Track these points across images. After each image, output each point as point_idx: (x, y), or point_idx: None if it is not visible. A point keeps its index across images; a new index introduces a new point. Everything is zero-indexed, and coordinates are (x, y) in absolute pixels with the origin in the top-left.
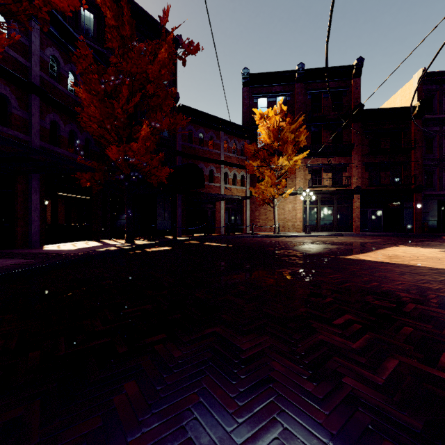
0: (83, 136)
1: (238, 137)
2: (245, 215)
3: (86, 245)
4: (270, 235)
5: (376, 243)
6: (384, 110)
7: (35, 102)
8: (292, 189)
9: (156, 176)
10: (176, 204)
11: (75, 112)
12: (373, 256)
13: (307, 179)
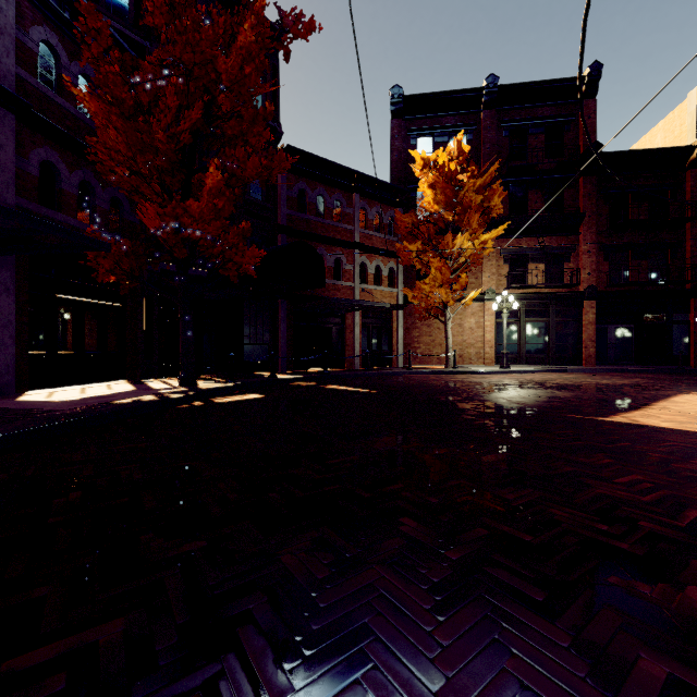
0: (107, 194)
1: (383, 203)
2: (396, 337)
3: (104, 391)
4: (439, 370)
5: (639, 386)
6: (639, 153)
7: (5, 123)
8: (478, 290)
9: (234, 264)
10: (278, 317)
11: (90, 150)
12: (664, 418)
13: (502, 275)
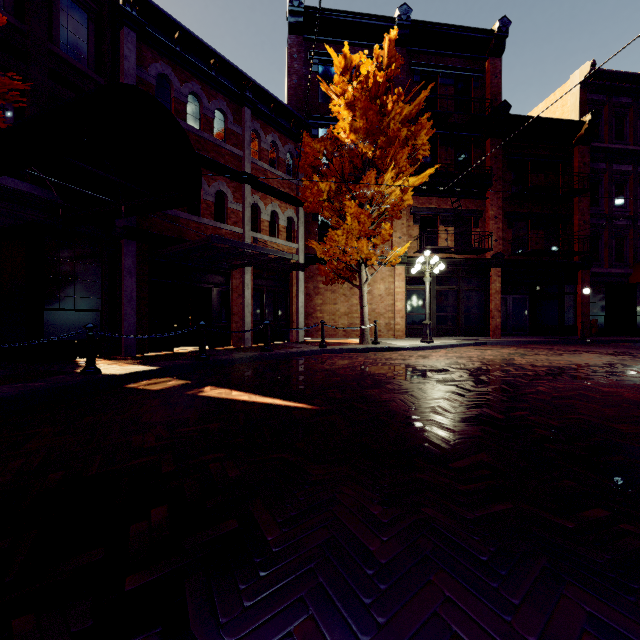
0: None
1: (281, 132)
2: (296, 304)
3: None
4: (361, 347)
5: (633, 366)
6: (539, 121)
7: None
8: (405, 246)
9: None
10: (120, 268)
11: None
12: None
13: (413, 236)
